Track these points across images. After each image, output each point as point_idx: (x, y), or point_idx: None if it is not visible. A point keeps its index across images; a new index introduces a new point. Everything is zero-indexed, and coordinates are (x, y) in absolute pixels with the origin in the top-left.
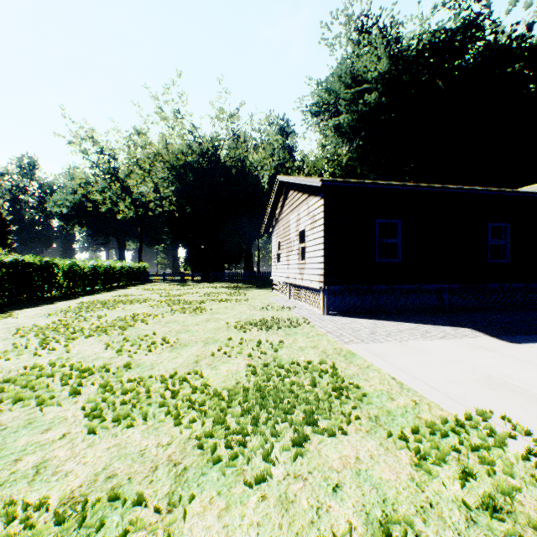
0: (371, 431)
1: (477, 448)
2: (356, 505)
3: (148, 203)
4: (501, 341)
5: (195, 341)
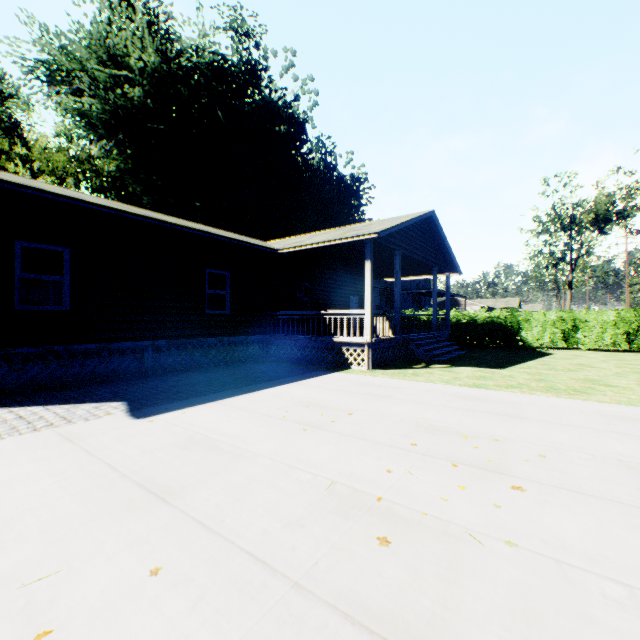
0: None
1: None
2: None
3: None
4: (126, 419)
5: None
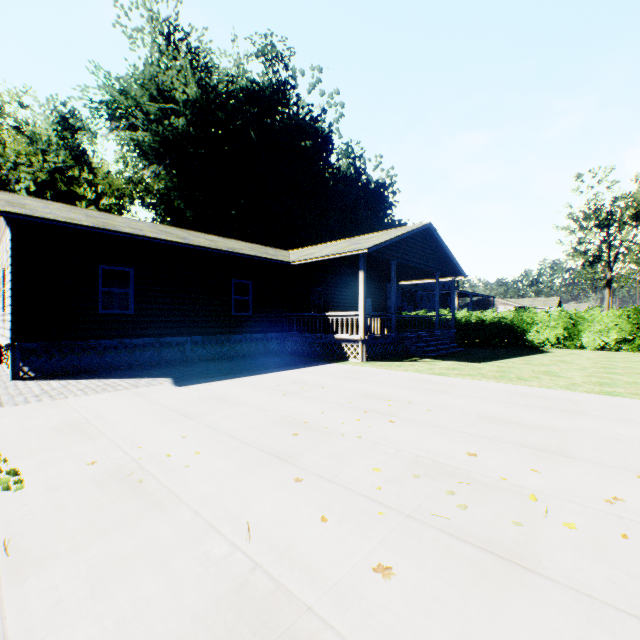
0: None
1: None
2: None
3: None
4: (172, 386)
5: None
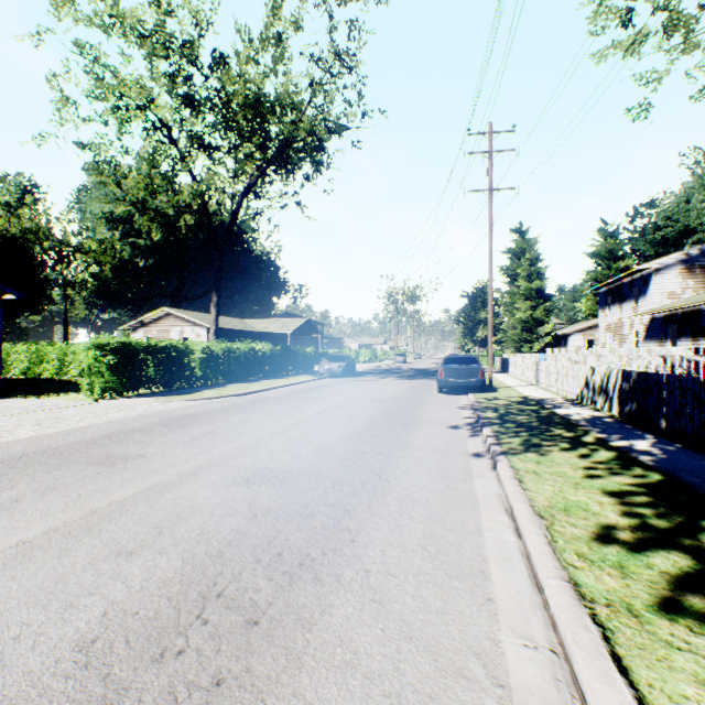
0: None
1: None
2: None
3: None
4: None
5: None
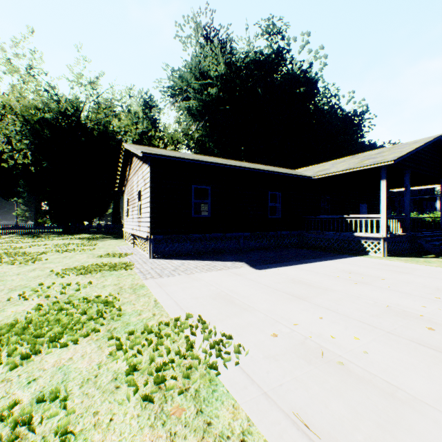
0: (100, 339)
1: (163, 336)
2: (38, 388)
3: (1, 154)
4: (253, 269)
5: (1, 289)
